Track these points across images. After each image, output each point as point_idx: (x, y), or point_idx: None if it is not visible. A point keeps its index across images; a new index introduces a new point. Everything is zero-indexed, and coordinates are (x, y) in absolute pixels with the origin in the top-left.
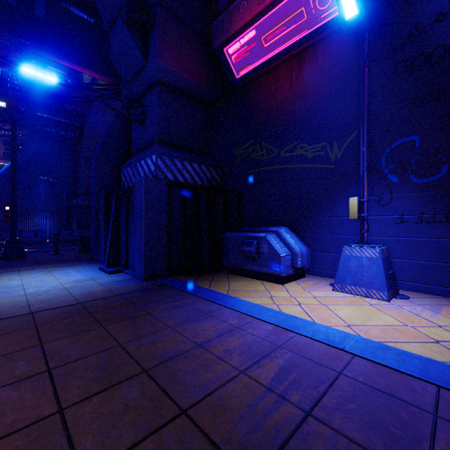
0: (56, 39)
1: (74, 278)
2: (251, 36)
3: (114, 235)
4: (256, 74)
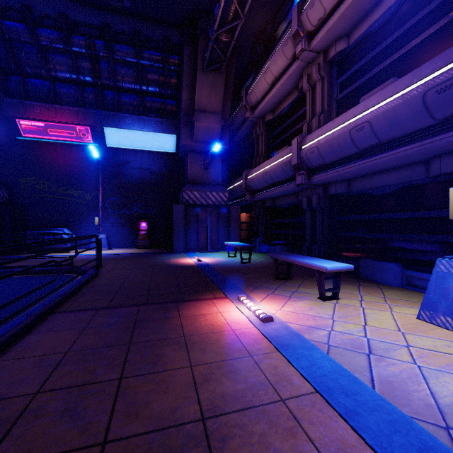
0: None
1: None
2: (41, 125)
3: None
4: (41, 141)
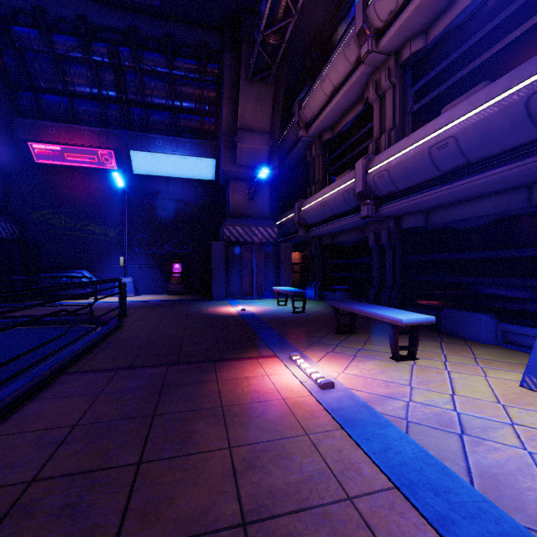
0: None
1: None
2: (57, 148)
3: None
4: (57, 168)
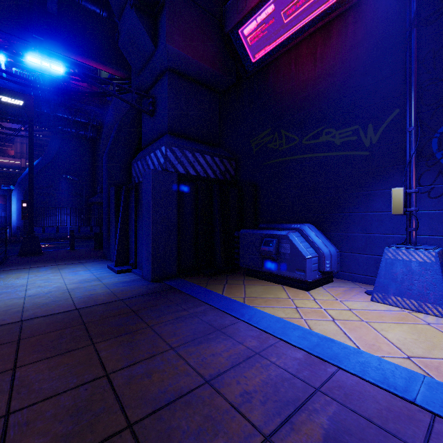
0: (69, 33)
1: (81, 277)
2: (269, 11)
3: (123, 233)
4: (275, 55)
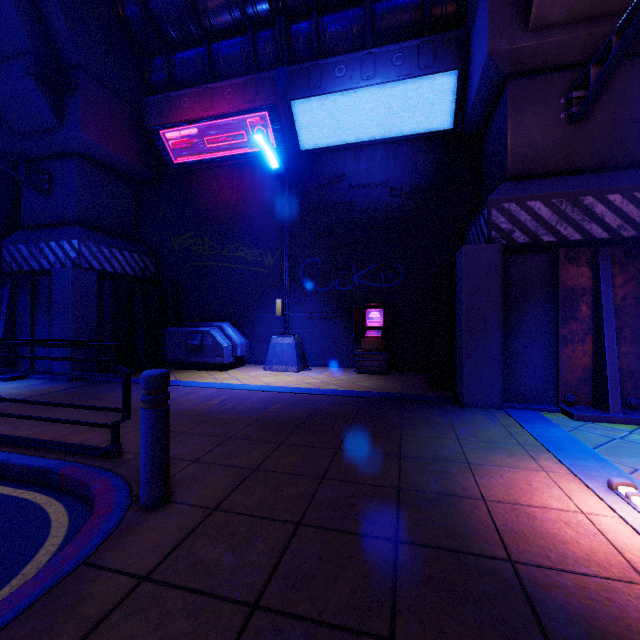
0: None
1: None
2: (193, 132)
3: (9, 334)
4: (198, 166)
